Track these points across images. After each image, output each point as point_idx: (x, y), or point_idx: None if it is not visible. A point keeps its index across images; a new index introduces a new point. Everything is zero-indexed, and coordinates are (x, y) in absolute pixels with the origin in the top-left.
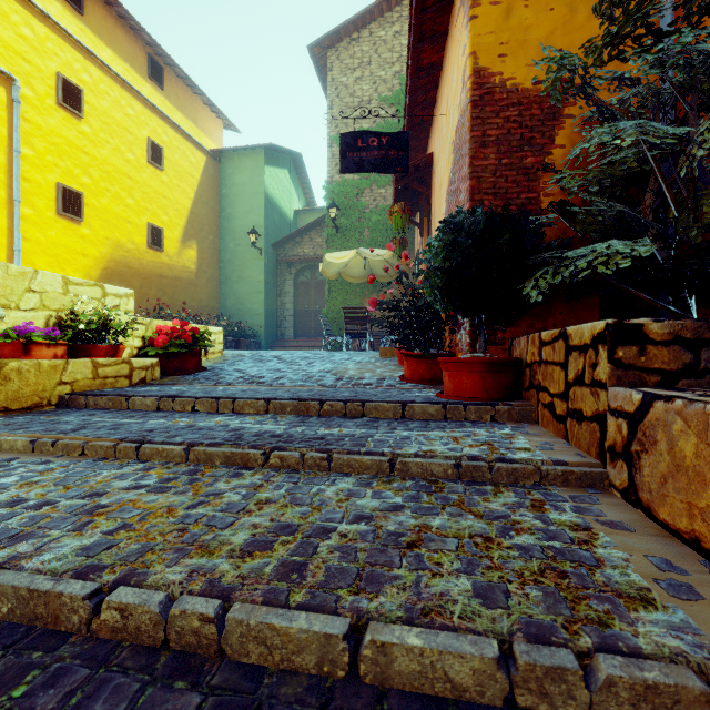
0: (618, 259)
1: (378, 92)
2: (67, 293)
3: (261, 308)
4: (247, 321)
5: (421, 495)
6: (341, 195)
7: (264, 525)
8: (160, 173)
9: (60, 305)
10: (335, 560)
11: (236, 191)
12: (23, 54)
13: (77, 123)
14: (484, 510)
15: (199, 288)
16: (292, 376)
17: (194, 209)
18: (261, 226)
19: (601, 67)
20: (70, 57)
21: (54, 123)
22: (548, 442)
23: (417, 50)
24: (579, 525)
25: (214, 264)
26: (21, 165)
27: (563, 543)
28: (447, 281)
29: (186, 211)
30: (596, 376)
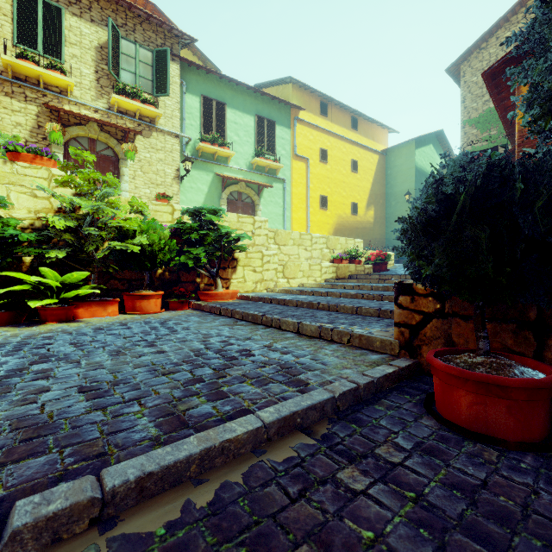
0: None
1: None
2: (346, 243)
3: None
4: None
5: None
6: None
7: None
8: (356, 175)
9: (344, 247)
10: None
11: (396, 170)
12: (310, 147)
13: (325, 166)
14: None
15: (374, 232)
16: None
17: (372, 187)
18: (412, 189)
19: None
20: (323, 138)
21: (318, 170)
22: None
23: (500, 105)
24: None
25: (383, 216)
26: (309, 192)
27: None
28: None
29: (368, 190)
30: None
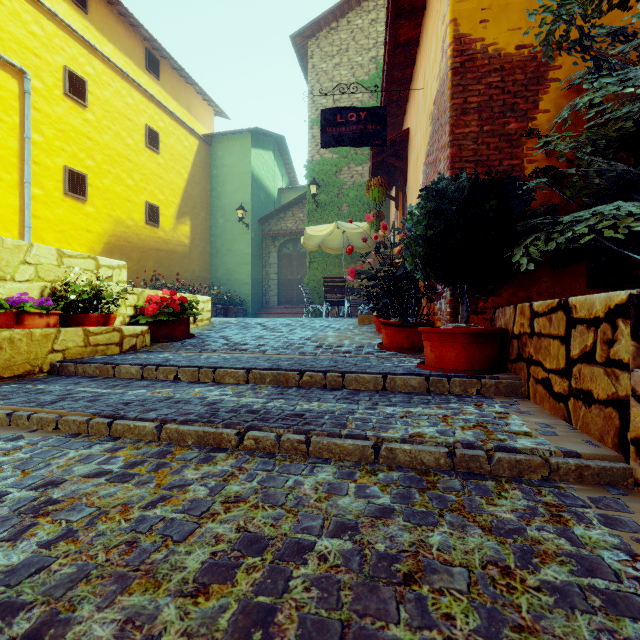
0: (629, 221)
1: (356, 77)
2: (61, 265)
3: (248, 278)
4: (236, 290)
5: (411, 493)
6: (321, 173)
7: (228, 537)
8: (157, 156)
9: (55, 276)
10: (312, 605)
11: (226, 172)
12: (34, 50)
13: (82, 112)
14: (491, 520)
15: (192, 261)
16: (274, 343)
17: (188, 188)
18: (248, 203)
19: (599, 17)
20: (76, 51)
21: (62, 112)
22: (548, 423)
23: (395, 26)
24: (618, 548)
25: (206, 238)
26: (32, 150)
27: (607, 581)
28: (429, 249)
29: (181, 190)
30: (613, 355)
